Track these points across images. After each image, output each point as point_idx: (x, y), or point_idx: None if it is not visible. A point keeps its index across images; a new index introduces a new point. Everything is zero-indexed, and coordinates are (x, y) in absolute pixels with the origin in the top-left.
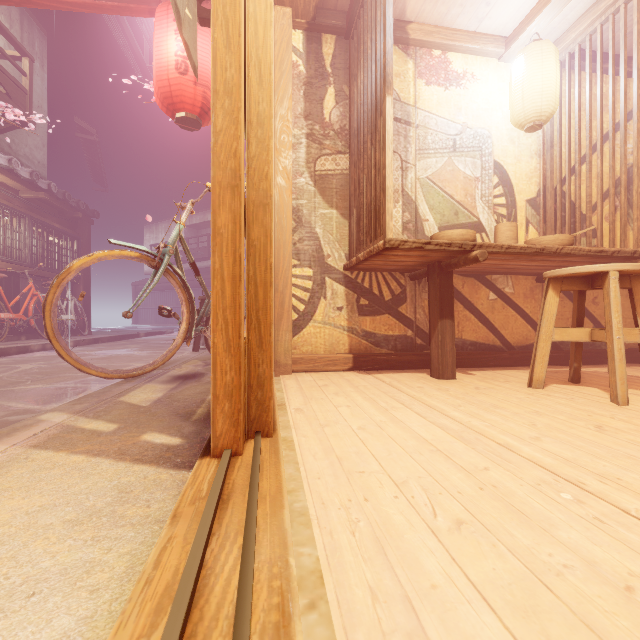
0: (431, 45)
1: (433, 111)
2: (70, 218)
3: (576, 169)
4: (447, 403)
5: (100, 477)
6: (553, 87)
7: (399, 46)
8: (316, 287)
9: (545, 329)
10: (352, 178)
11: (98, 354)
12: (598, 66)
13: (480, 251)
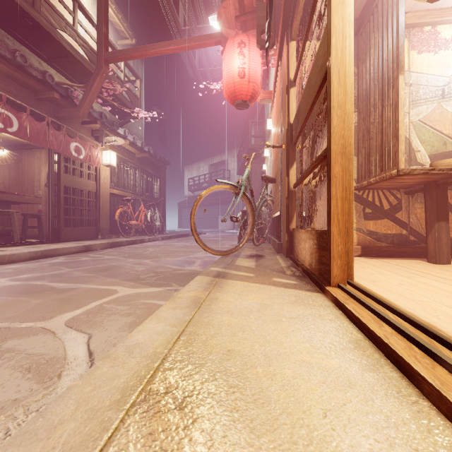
0: (423, 24)
1: (424, 71)
2: (156, 166)
3: None
4: None
5: (277, 291)
6: None
7: None
8: None
9: None
10: (360, 128)
11: (179, 244)
12: None
13: None
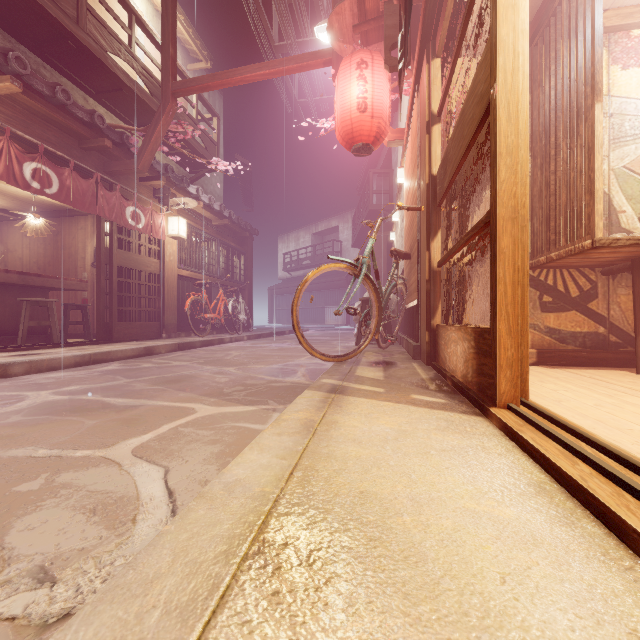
0: (629, 26)
1: (631, 95)
2: (239, 237)
3: None
4: None
5: (420, 413)
6: None
7: None
8: None
9: None
10: (535, 180)
11: (272, 346)
12: None
13: None
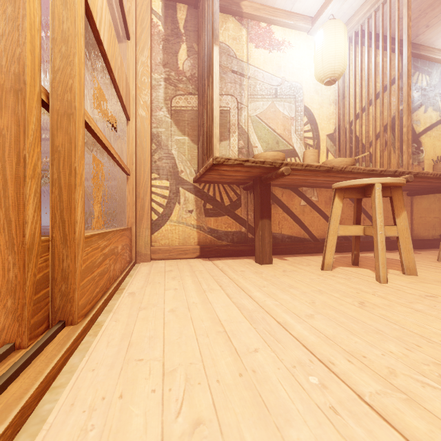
0: (259, 18)
1: (261, 67)
2: None
3: (359, 113)
4: (255, 284)
5: None
6: (342, 53)
7: (236, 17)
8: (172, 195)
9: (333, 226)
10: (199, 113)
11: None
12: (373, 40)
13: (285, 168)
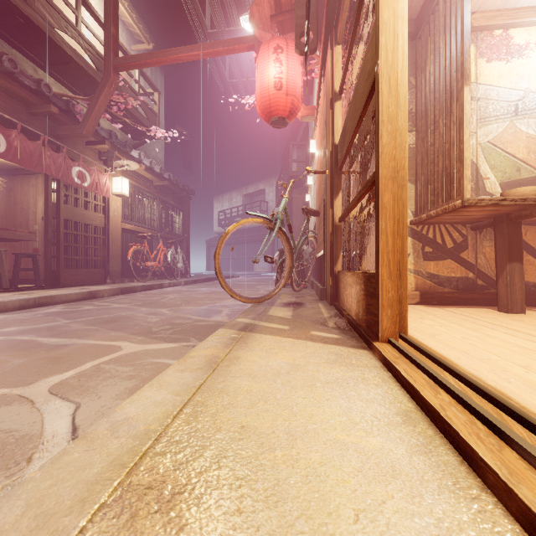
0: (492, 27)
1: (494, 83)
2: (178, 196)
3: None
4: (529, 329)
5: (315, 348)
6: None
7: None
8: None
9: None
10: (418, 151)
11: (204, 290)
12: None
13: None
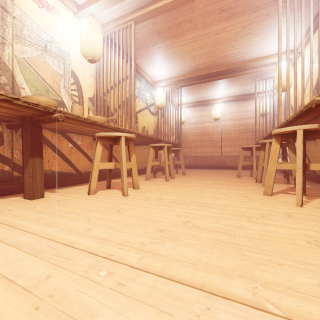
0: None
1: (29, 15)
2: None
3: (109, 90)
4: (31, 219)
5: None
6: (100, 45)
7: None
8: None
9: (96, 163)
10: None
11: None
12: (117, 48)
13: (59, 114)
